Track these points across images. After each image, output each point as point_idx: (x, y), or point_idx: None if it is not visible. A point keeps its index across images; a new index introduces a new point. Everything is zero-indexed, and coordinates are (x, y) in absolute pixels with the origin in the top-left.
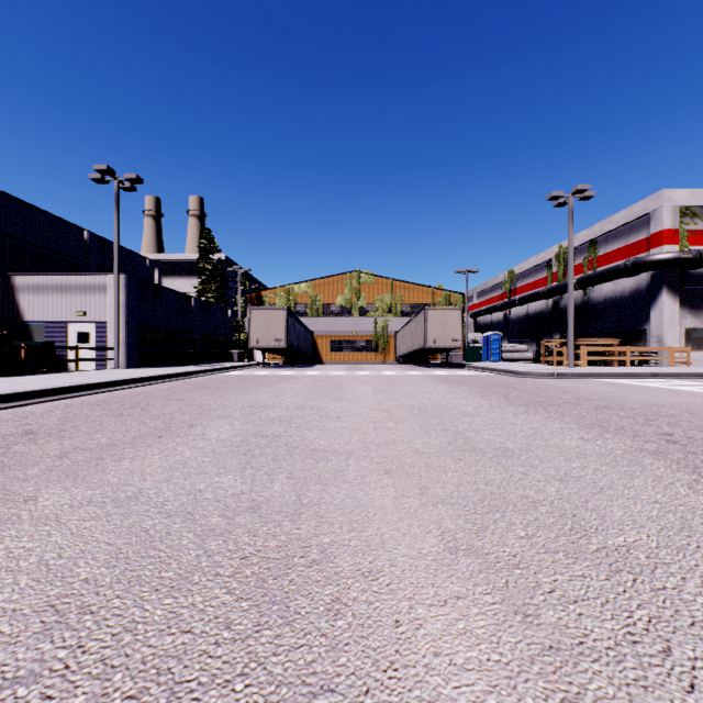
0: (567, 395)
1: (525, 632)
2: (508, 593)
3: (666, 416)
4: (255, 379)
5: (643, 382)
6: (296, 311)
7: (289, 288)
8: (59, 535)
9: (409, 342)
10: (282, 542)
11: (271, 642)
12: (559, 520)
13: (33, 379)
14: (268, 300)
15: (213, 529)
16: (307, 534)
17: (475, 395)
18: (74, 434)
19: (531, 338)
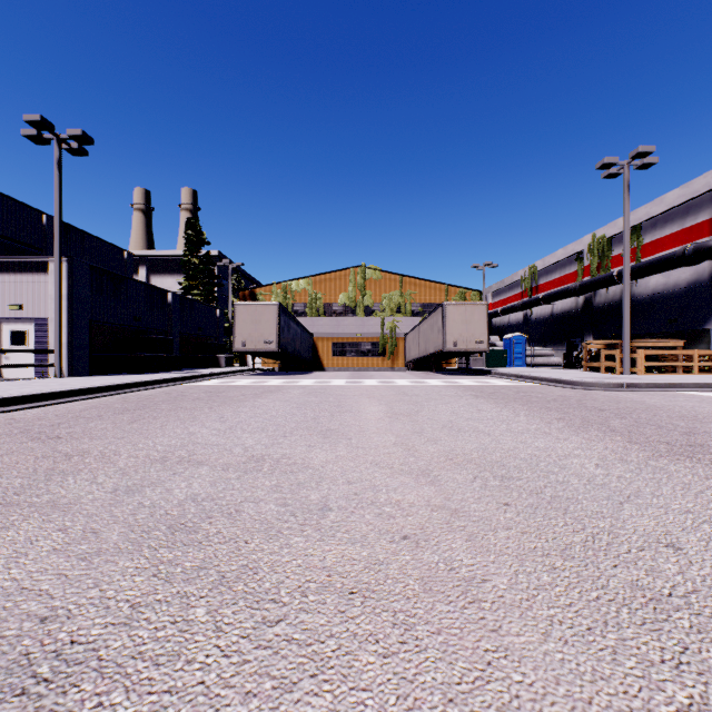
0: (710, 427)
1: None
2: None
3: None
4: (226, 392)
5: None
6: (293, 310)
7: (286, 285)
8: None
9: (421, 344)
10: None
11: None
12: None
13: None
14: (263, 298)
15: None
16: None
17: (558, 427)
18: None
19: (556, 341)
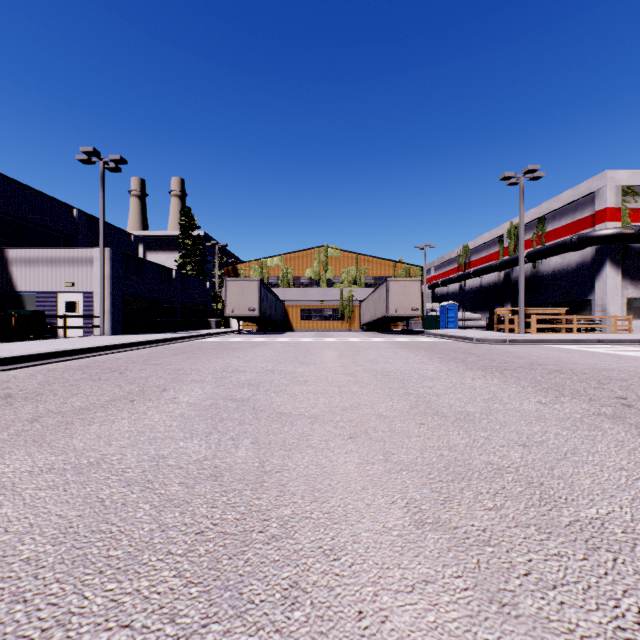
0: (520, 360)
1: (503, 626)
2: (480, 576)
3: (617, 380)
4: (229, 345)
5: (590, 348)
6: (268, 283)
7: (262, 261)
8: (11, 506)
9: (372, 311)
10: (241, 514)
11: (219, 639)
12: (527, 489)
13: (22, 345)
14: (243, 272)
15: (171, 500)
16: (267, 505)
17: (434, 360)
18: (50, 398)
19: (484, 308)
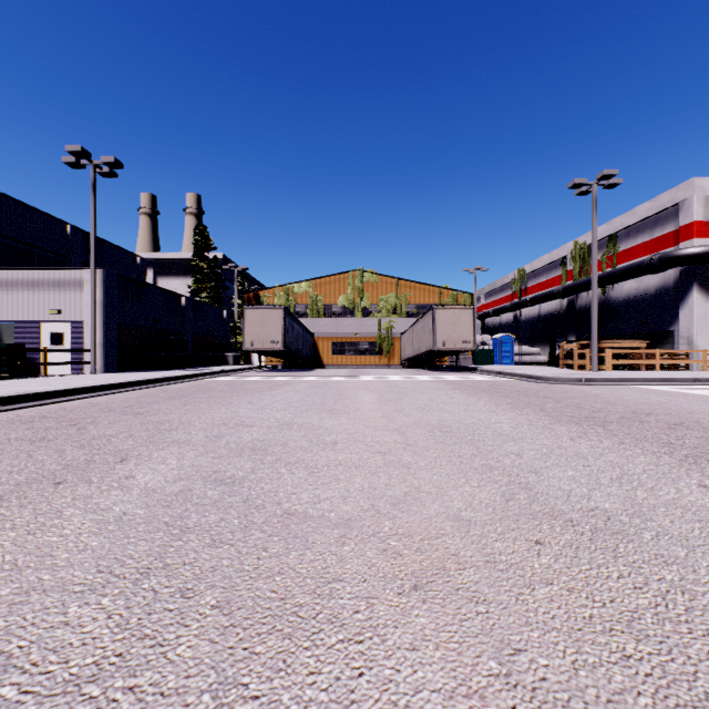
0: (616, 408)
1: None
2: None
3: None
4: (244, 385)
5: (689, 389)
6: (295, 312)
7: (288, 287)
8: None
9: (415, 344)
10: None
11: None
12: None
13: None
14: (266, 300)
15: None
16: None
17: (504, 408)
18: None
19: (543, 341)
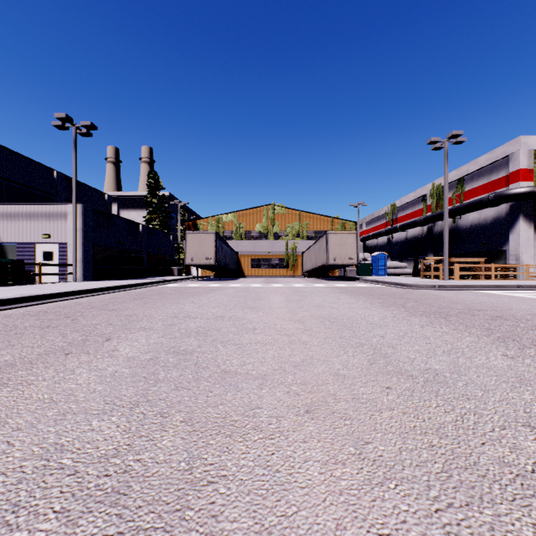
0: (457, 306)
1: None
2: None
3: None
4: (187, 290)
5: (513, 293)
6: (224, 236)
7: (218, 217)
8: None
9: (313, 260)
10: None
11: None
12: None
13: None
14: (202, 227)
15: None
16: None
17: (376, 306)
18: None
19: (409, 257)
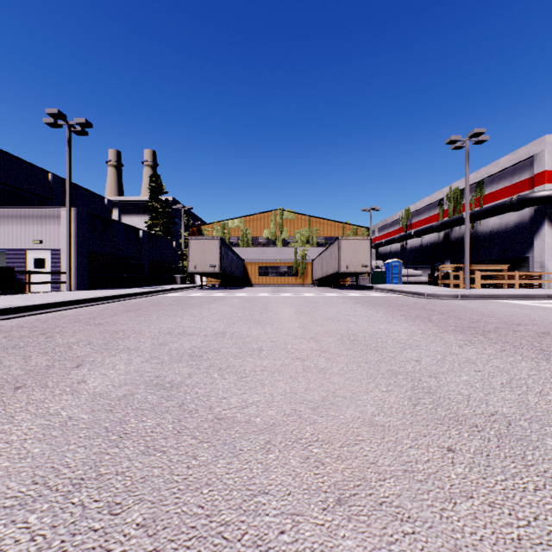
0: (491, 319)
1: None
2: None
3: None
4: (188, 300)
5: (545, 304)
6: (229, 242)
7: (224, 223)
8: None
9: (324, 267)
10: None
11: None
12: None
13: None
14: (207, 233)
15: None
16: None
17: (398, 319)
18: None
19: (424, 265)
